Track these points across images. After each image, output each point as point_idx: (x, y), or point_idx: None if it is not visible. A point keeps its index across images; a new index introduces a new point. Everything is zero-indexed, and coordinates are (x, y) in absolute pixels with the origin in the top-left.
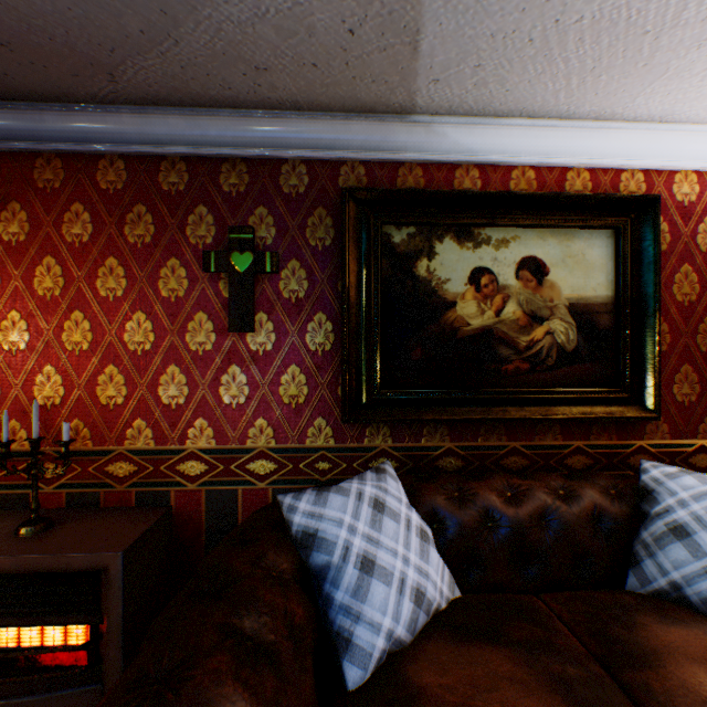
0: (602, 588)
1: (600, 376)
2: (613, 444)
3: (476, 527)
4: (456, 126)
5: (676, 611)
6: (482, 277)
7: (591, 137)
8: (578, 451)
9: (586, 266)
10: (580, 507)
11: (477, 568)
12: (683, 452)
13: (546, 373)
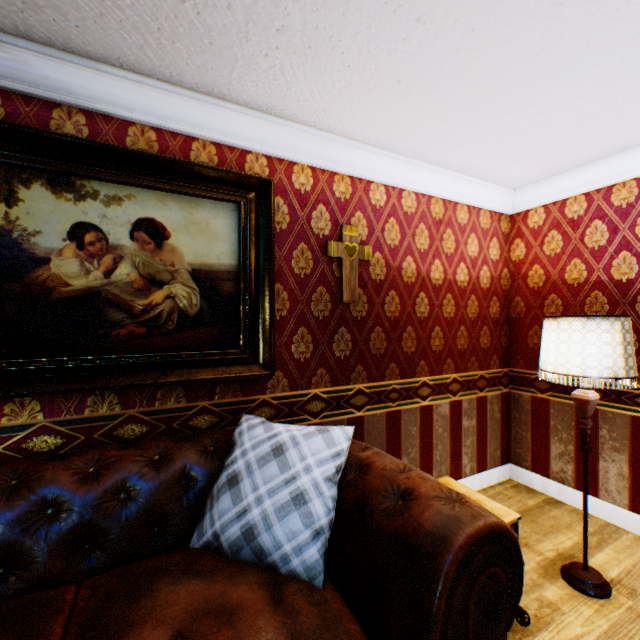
0: (168, 551)
1: (225, 338)
2: (240, 401)
3: (27, 518)
4: (41, 56)
5: (207, 562)
6: (88, 234)
7: (211, 112)
8: (205, 411)
9: (211, 235)
10: (170, 470)
11: (21, 567)
12: (301, 401)
13: (168, 337)
